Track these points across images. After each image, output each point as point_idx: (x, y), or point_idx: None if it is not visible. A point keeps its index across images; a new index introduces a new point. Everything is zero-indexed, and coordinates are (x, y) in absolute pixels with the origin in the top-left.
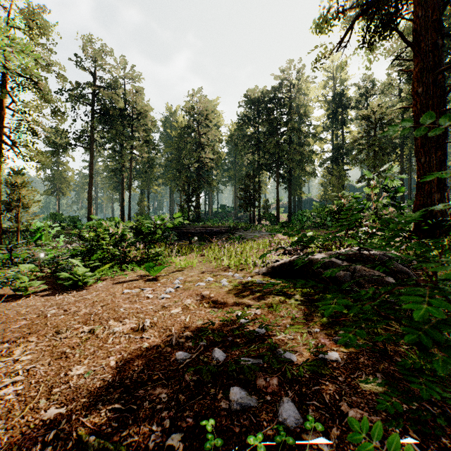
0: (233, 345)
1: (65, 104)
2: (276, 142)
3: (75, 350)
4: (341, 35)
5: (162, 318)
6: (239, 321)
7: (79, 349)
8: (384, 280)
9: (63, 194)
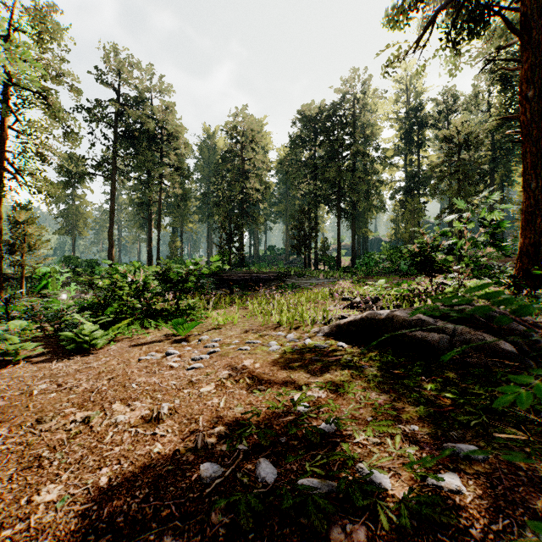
0: (288, 452)
1: (79, 123)
2: (337, 169)
3: (55, 454)
4: (421, 29)
5: (187, 401)
6: (295, 410)
7: (61, 451)
8: (499, 348)
9: (79, 234)
